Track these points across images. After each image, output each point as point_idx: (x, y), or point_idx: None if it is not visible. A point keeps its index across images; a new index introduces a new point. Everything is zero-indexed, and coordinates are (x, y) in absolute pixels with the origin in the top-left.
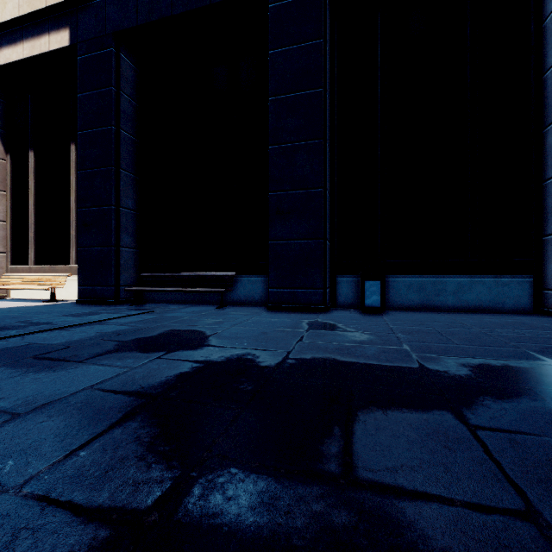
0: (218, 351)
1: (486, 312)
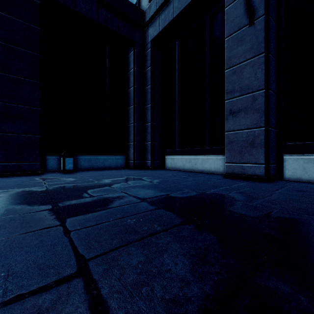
0: (4, 192)
1: (113, 169)
